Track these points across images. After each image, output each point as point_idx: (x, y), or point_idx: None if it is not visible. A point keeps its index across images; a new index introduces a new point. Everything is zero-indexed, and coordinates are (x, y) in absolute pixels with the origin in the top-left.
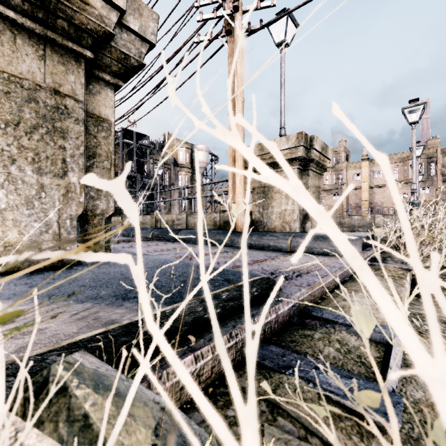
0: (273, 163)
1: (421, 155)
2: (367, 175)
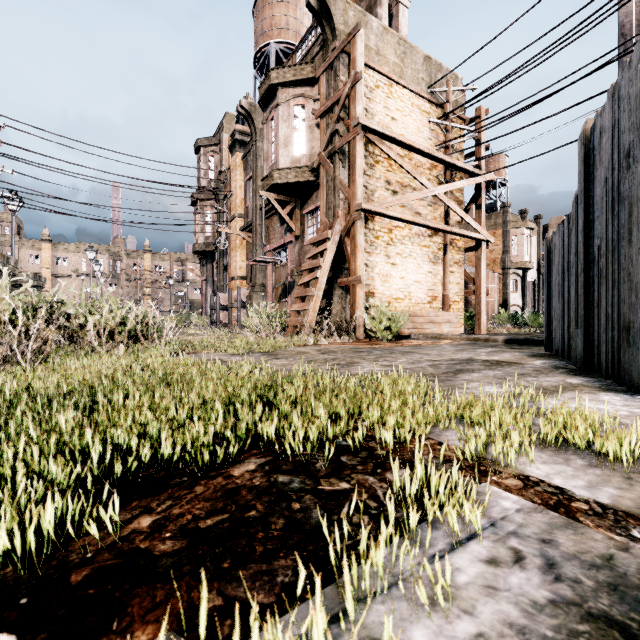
0: (16, 284)
1: (109, 252)
2: (50, 261)
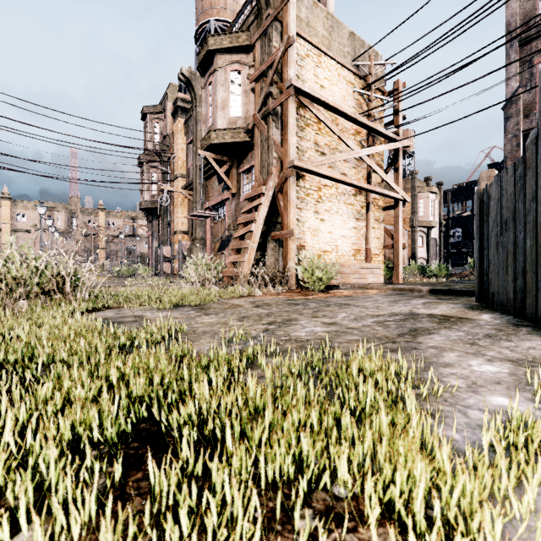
0: None
1: (66, 210)
2: (9, 217)
